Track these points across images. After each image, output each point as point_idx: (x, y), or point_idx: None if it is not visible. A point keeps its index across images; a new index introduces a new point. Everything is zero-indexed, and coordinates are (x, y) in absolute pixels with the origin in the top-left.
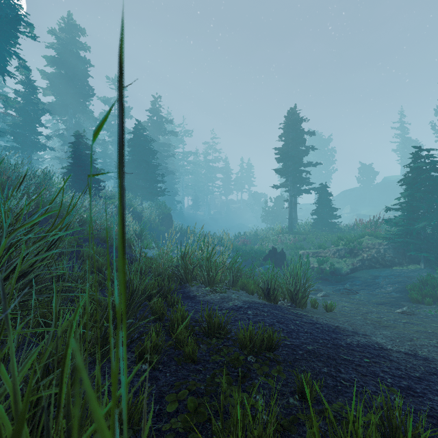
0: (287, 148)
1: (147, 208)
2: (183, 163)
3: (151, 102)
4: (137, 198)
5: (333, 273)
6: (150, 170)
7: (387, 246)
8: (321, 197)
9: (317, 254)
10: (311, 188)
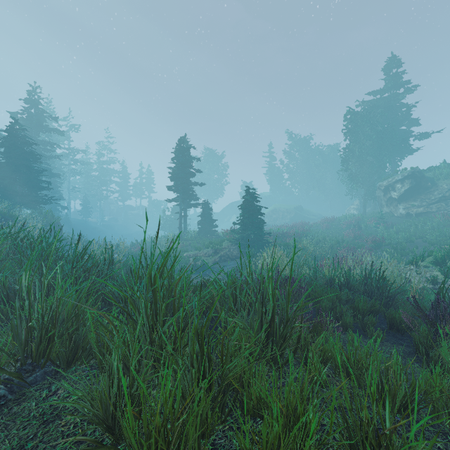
0: (178, 170)
1: (32, 218)
2: (68, 162)
3: (27, 91)
4: (15, 206)
5: (202, 267)
6: (31, 175)
7: (235, 247)
8: (205, 211)
9: (195, 255)
10: (198, 203)
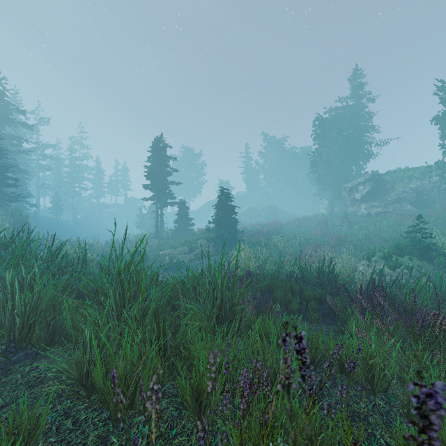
0: (154, 169)
1: None
2: (37, 157)
3: None
4: None
5: (178, 264)
6: None
7: (210, 245)
8: (181, 210)
9: (171, 253)
10: (174, 202)
